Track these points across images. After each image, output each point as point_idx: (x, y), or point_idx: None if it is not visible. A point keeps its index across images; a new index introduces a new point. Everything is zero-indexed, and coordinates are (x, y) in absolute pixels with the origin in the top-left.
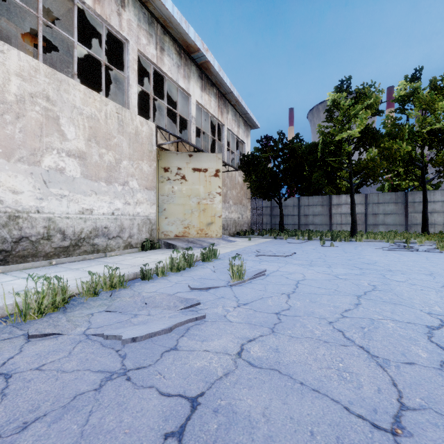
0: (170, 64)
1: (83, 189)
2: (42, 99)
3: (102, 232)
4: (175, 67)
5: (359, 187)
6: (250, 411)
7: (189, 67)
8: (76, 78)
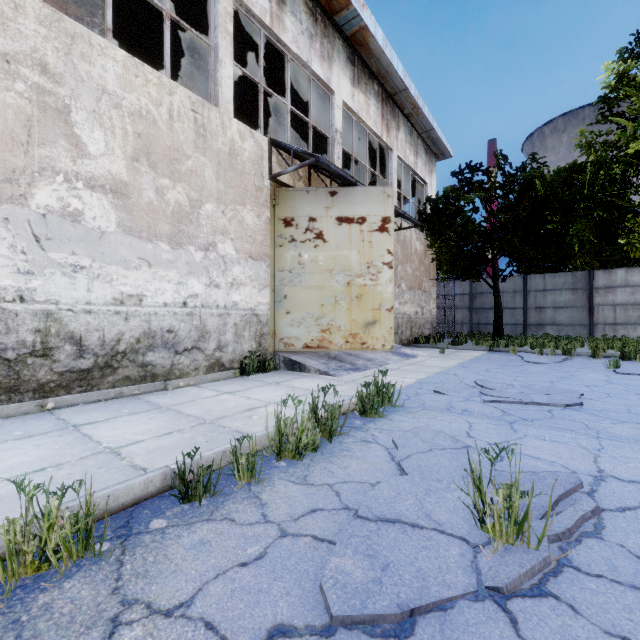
0: (296, 31)
1: (122, 254)
2: (31, 69)
3: (162, 340)
4: (305, 37)
5: None
6: None
7: (330, 40)
8: (110, 38)
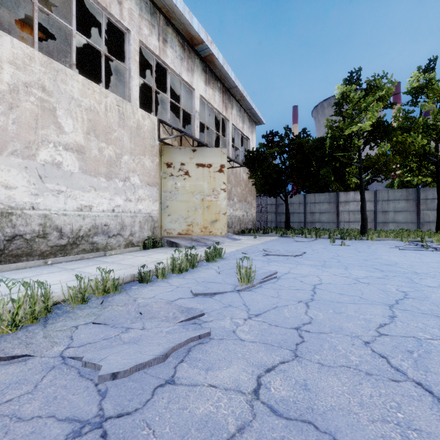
0: (173, 57)
1: (82, 184)
2: (37, 89)
3: (101, 230)
4: (178, 60)
5: (369, 183)
6: None
7: (192, 60)
8: (74, 68)
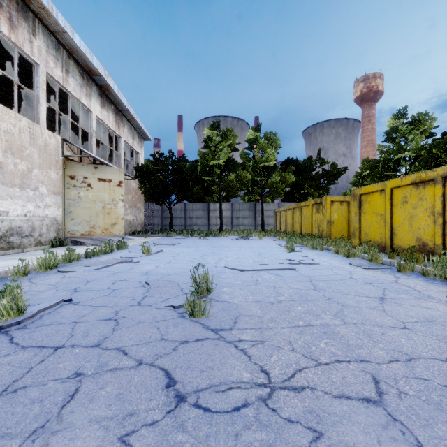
0: (74, 85)
1: (0, 194)
2: None
3: (16, 232)
4: (78, 87)
5: (225, 199)
6: (163, 271)
7: (90, 87)
8: None
